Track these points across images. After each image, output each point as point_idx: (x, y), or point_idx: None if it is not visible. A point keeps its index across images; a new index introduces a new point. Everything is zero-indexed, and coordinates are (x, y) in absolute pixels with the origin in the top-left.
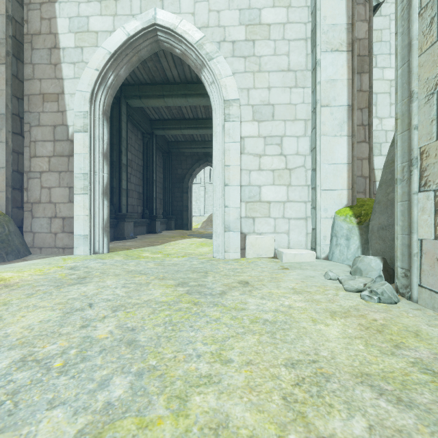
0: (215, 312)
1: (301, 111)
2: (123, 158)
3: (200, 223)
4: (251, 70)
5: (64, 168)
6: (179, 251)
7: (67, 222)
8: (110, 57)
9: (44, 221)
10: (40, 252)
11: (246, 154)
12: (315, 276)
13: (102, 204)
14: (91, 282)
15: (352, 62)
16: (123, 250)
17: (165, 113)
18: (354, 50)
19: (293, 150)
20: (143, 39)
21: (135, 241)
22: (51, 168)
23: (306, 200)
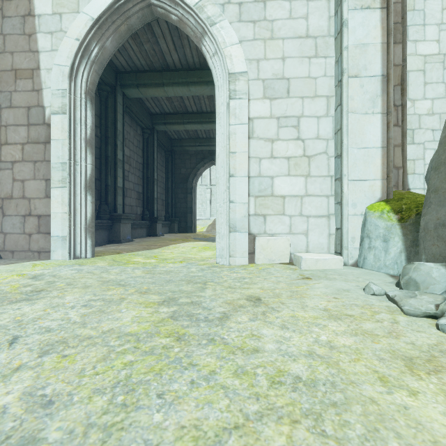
0: (209, 357)
1: (322, 85)
2: (119, 153)
3: (206, 226)
4: (261, 37)
5: (40, 156)
6: (178, 255)
7: (43, 220)
8: (93, 24)
9: (16, 220)
10: (11, 256)
11: (255, 138)
12: (350, 289)
13: (85, 199)
14: (43, 299)
15: (387, 22)
16: (112, 254)
17: (166, 106)
18: (391, 6)
19: (313, 134)
20: (132, 3)
21: (131, 244)
22: (25, 157)
23: (329, 194)
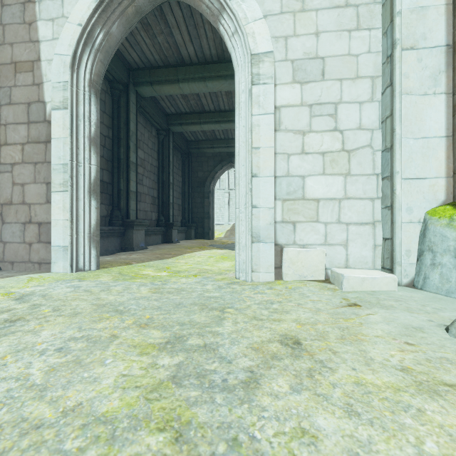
0: None
1: (366, 64)
2: (132, 155)
3: (224, 232)
4: (290, 9)
5: (41, 157)
6: (192, 267)
7: (44, 228)
8: (96, 6)
9: (16, 227)
10: (11, 267)
11: (282, 131)
12: (423, 326)
13: (89, 205)
14: (13, 334)
15: None
16: (120, 265)
17: (182, 106)
18: None
19: (354, 123)
20: None
21: (144, 252)
22: (25, 159)
23: (374, 197)
